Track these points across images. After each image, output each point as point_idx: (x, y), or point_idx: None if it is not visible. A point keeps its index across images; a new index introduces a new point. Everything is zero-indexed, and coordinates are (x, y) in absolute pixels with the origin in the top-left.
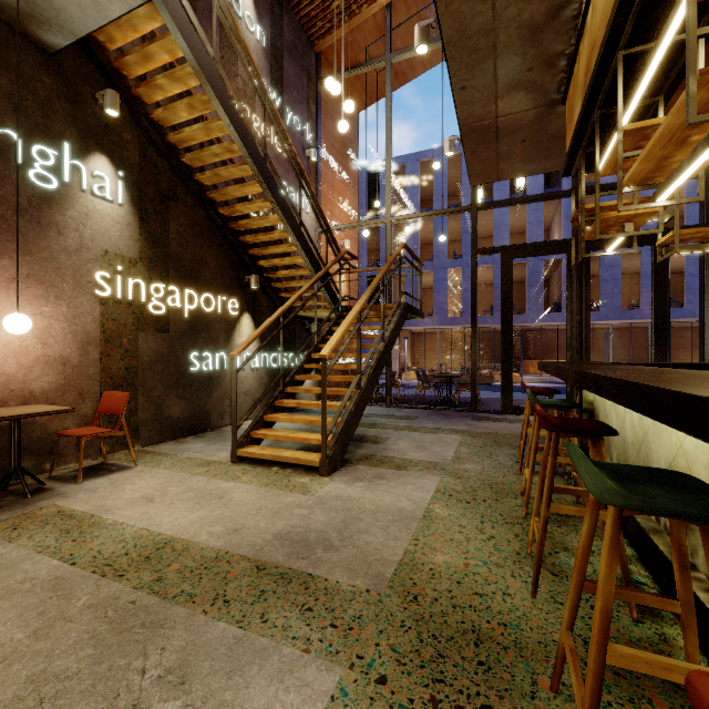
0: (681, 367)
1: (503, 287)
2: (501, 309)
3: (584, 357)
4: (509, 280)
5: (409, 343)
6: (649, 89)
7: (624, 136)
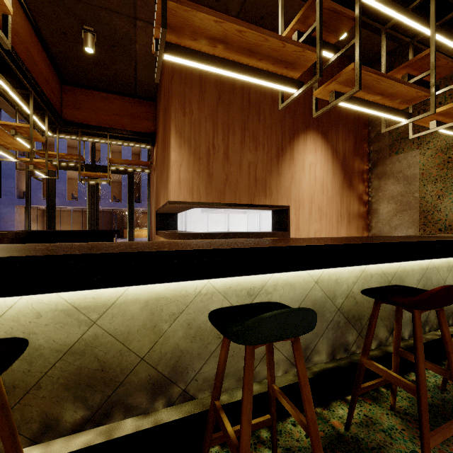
0: (81, 232)
1: (49, 185)
2: (47, 199)
3: (95, 228)
4: (52, 182)
5: (38, 218)
6: (38, 106)
7: (1, 125)
